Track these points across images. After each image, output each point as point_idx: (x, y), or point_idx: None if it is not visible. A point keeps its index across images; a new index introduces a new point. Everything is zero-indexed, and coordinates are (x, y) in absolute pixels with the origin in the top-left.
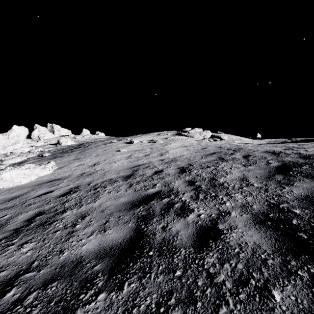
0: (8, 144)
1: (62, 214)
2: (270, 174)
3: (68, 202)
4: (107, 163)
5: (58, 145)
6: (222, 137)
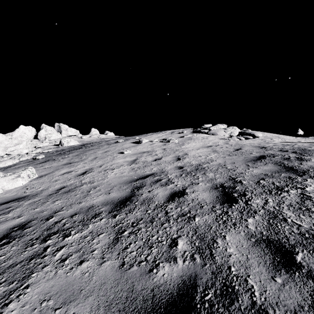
0: (10, 145)
1: None
2: None
3: None
4: (101, 171)
5: (60, 146)
6: (256, 134)
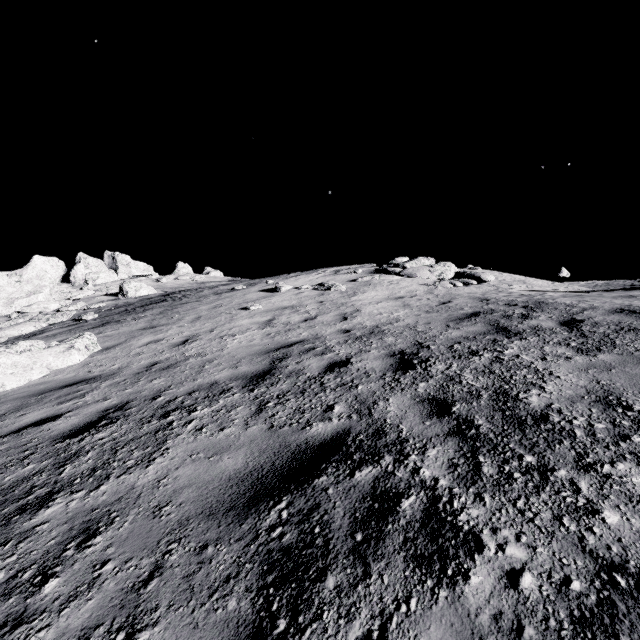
0: (18, 295)
1: (36, 511)
2: None
3: (75, 462)
4: (215, 338)
5: (121, 296)
6: (484, 277)
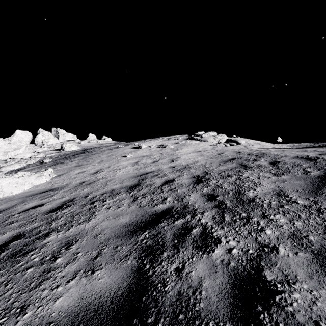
0: (9, 150)
1: (44, 238)
2: (315, 186)
3: (56, 221)
4: (111, 170)
5: (61, 150)
6: (240, 141)
